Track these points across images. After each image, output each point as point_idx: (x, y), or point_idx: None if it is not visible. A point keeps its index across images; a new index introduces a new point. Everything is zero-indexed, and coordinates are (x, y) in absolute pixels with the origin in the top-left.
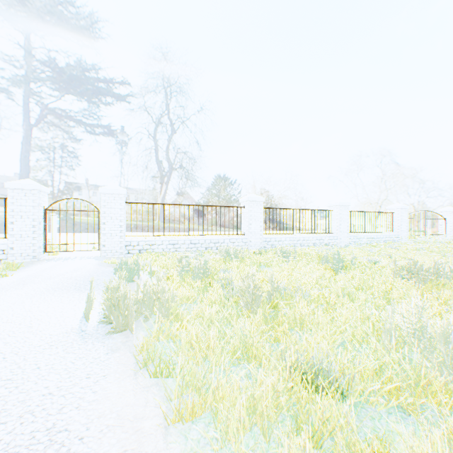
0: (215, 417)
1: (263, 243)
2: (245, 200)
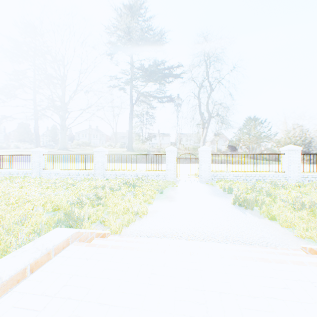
0: (295, 228)
1: (300, 179)
2: (285, 149)
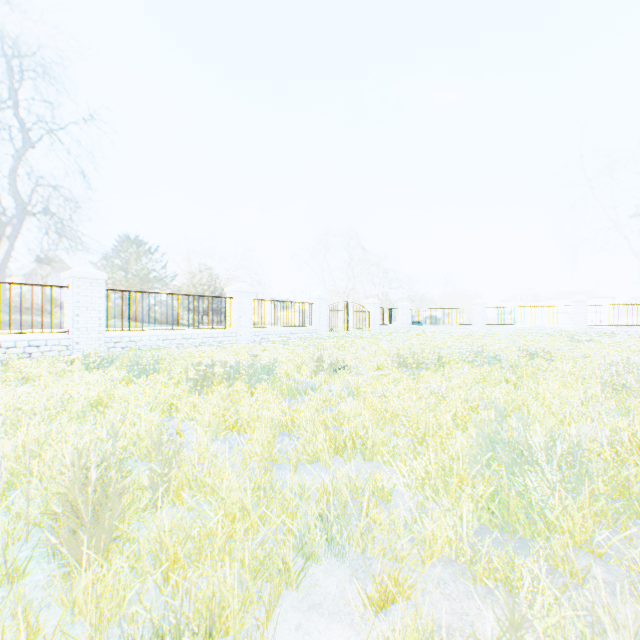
0: None
1: (107, 346)
2: (69, 276)
